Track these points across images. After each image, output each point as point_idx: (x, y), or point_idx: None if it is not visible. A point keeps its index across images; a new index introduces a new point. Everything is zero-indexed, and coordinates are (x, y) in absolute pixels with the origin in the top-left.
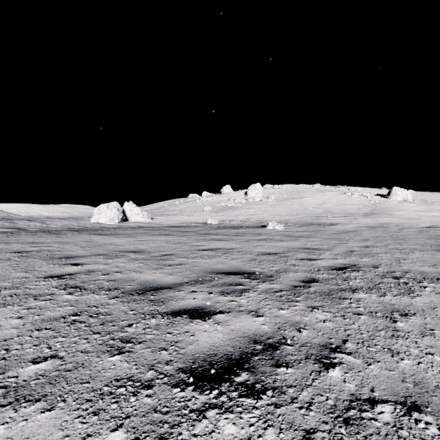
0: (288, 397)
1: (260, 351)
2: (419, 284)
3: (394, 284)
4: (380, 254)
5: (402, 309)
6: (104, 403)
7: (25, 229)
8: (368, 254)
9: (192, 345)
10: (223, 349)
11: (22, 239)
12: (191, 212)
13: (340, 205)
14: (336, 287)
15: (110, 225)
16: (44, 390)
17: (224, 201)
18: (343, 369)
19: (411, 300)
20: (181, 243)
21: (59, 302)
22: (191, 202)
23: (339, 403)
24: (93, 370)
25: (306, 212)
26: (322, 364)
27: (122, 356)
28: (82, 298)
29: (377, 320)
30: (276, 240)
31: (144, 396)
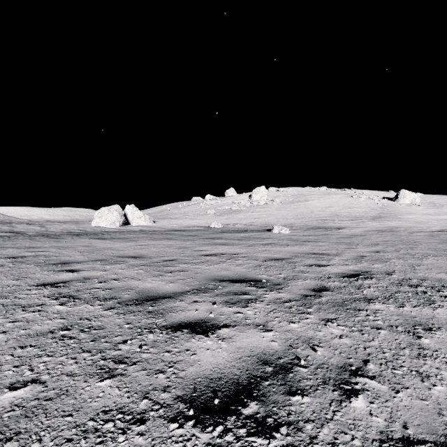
0: (306, 435)
1: (271, 374)
2: (439, 294)
3: (412, 294)
4: (392, 259)
5: (425, 323)
6: (87, 444)
7: (23, 233)
8: (379, 260)
9: (193, 366)
10: (228, 372)
11: (19, 244)
12: (194, 216)
13: (347, 209)
14: (349, 296)
15: (111, 229)
16: (18, 426)
17: (228, 204)
18: (367, 398)
19: (433, 311)
20: (183, 247)
21: (49, 313)
22: (194, 205)
23: (368, 445)
24: (78, 399)
25: (312, 216)
26: (342, 391)
27: (113, 380)
28: (74, 309)
29: (398, 335)
30: (282, 245)
31: (135, 434)
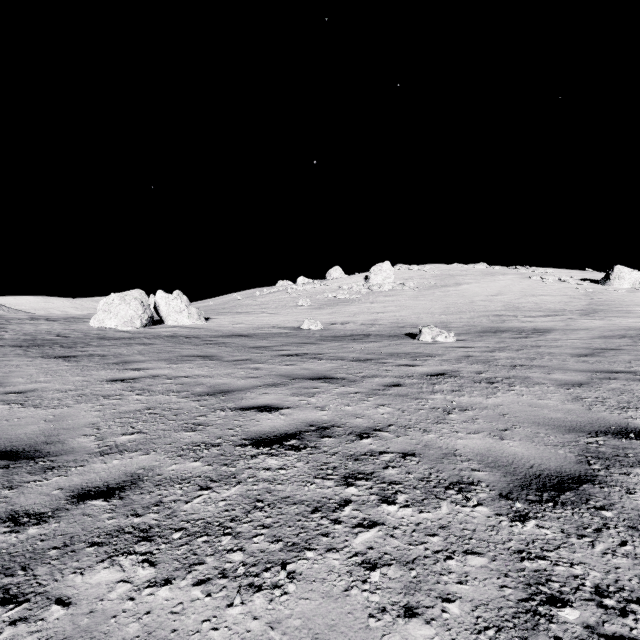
0: None
1: None
2: None
3: None
4: None
5: None
6: None
7: None
8: None
9: None
10: None
11: None
12: (277, 309)
13: (529, 297)
14: None
15: (119, 333)
16: None
17: (332, 291)
18: None
19: None
20: (219, 391)
21: None
22: (279, 292)
23: None
24: None
25: (475, 309)
26: None
27: None
28: None
29: None
30: (474, 382)
31: None
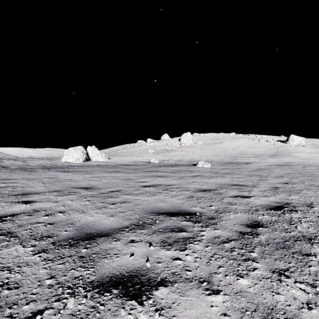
0: None
1: None
2: None
3: None
4: (303, 190)
5: None
6: None
7: (7, 167)
8: (292, 191)
9: None
10: None
11: None
12: (138, 154)
13: (251, 149)
14: (287, 234)
15: (75, 164)
16: None
17: (163, 146)
18: None
19: None
20: (128, 179)
21: None
22: (139, 146)
23: None
24: None
25: (226, 154)
26: None
27: None
28: (3, 252)
29: None
30: (206, 177)
31: None
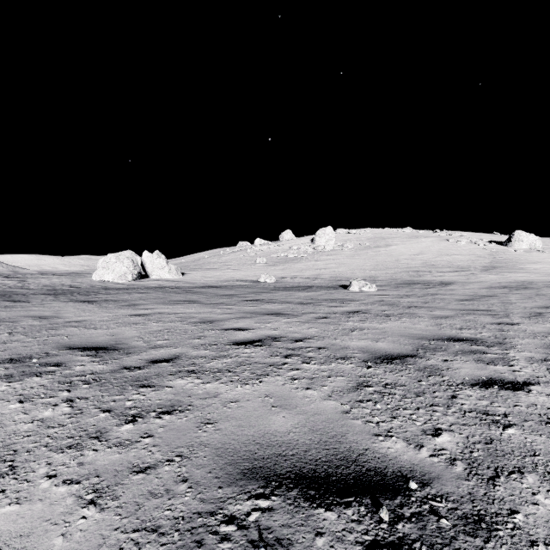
0: None
1: None
2: None
3: None
4: None
5: None
6: None
7: None
8: None
9: None
10: None
11: None
12: (239, 266)
13: (444, 256)
14: None
15: (117, 285)
16: None
17: (284, 251)
18: None
19: None
20: (207, 321)
21: None
22: (240, 252)
23: None
24: None
25: (399, 265)
26: None
27: None
28: None
29: None
30: (377, 316)
31: None
